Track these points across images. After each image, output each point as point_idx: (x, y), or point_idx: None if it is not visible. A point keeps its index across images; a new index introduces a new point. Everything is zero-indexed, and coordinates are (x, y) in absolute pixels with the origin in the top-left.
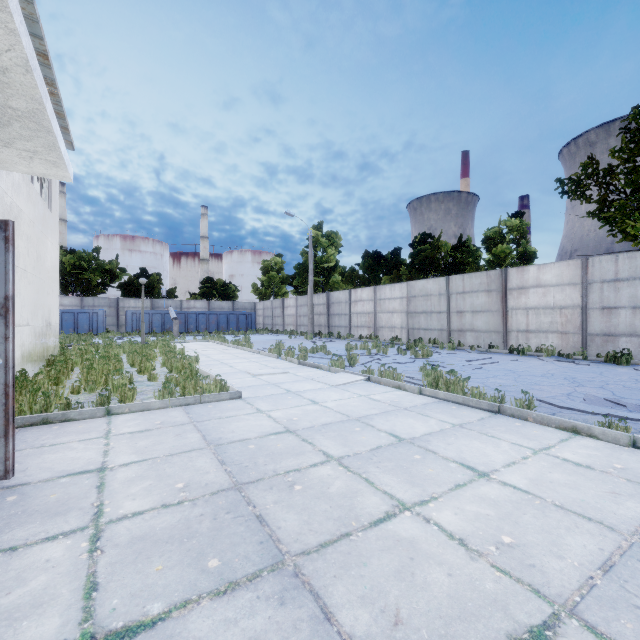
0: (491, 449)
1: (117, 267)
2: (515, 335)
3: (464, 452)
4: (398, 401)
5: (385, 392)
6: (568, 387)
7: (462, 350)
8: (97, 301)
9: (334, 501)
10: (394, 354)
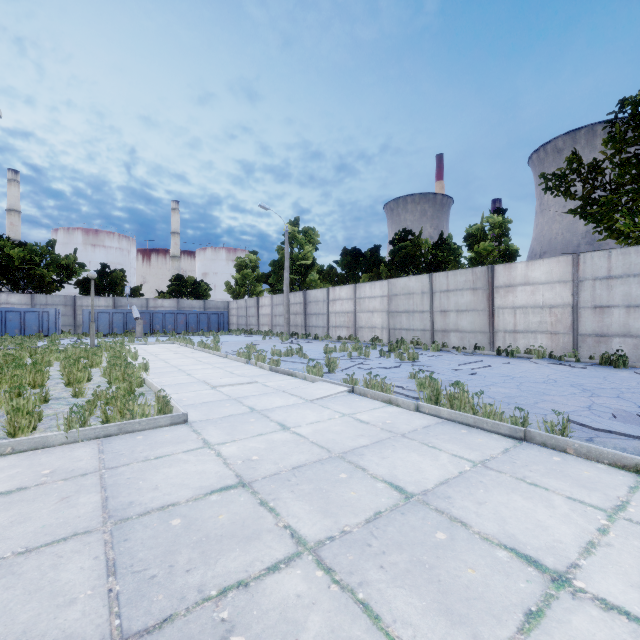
0: (545, 512)
1: (75, 262)
2: (502, 336)
3: (508, 521)
4: (392, 423)
5: (374, 409)
6: (583, 397)
7: (447, 352)
8: (51, 299)
9: None
10: (377, 357)
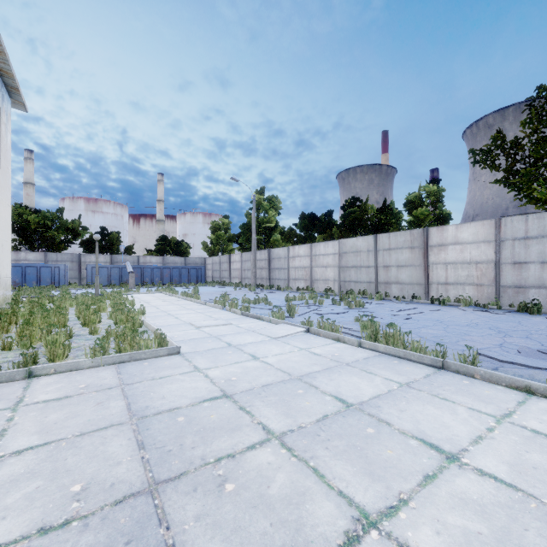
0: (449, 417)
1: (79, 226)
2: (435, 287)
3: (421, 422)
4: (339, 355)
5: (325, 345)
6: (497, 337)
7: (389, 300)
8: (60, 256)
9: (276, 512)
10: (329, 304)
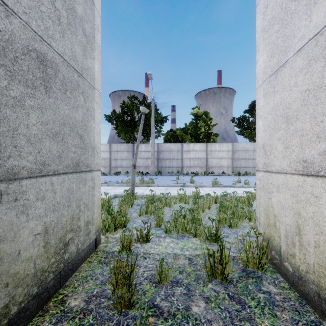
0: None
1: None
2: None
3: None
4: None
5: None
6: (102, 180)
7: None
8: None
9: None
10: None
